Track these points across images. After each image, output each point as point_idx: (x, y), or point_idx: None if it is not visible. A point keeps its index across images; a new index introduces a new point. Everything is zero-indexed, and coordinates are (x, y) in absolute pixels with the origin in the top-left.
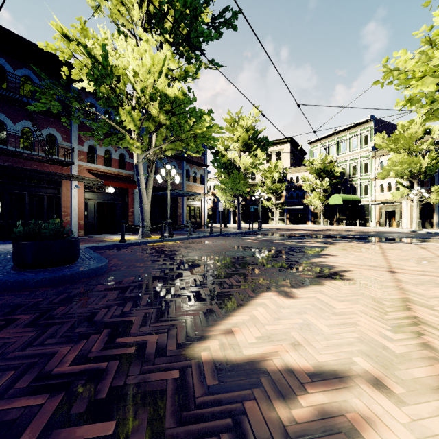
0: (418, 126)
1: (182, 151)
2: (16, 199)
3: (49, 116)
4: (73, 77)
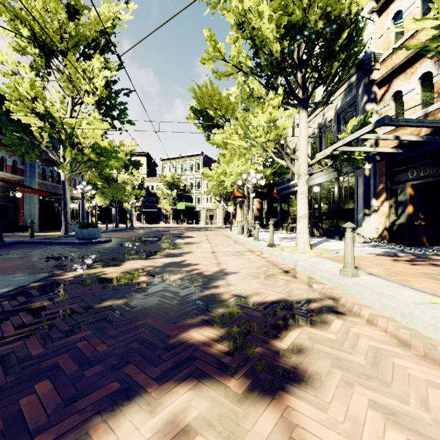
0: None
1: None
2: None
3: None
4: (13, 111)
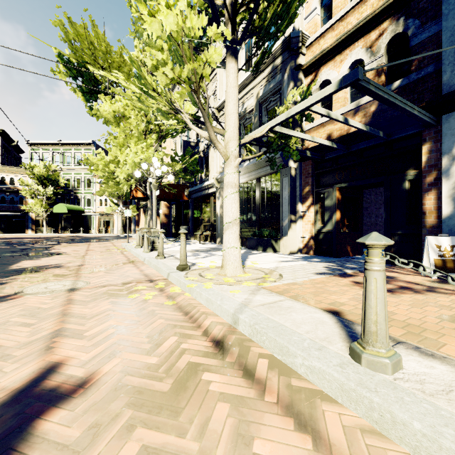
0: None
1: None
2: None
3: None
4: None
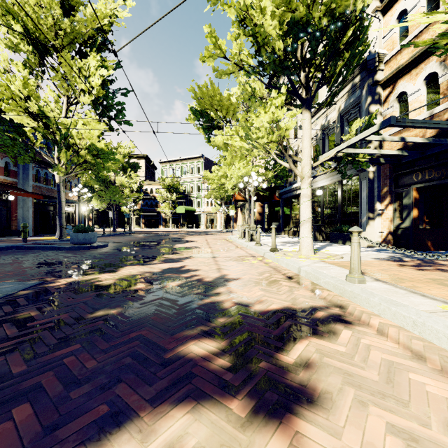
0: None
1: None
2: None
3: None
4: (5, 110)
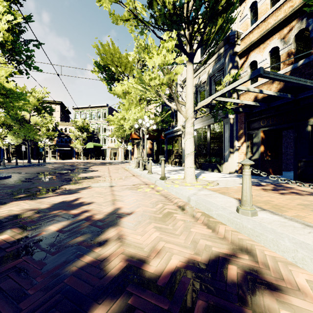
0: None
1: None
2: None
3: None
4: None
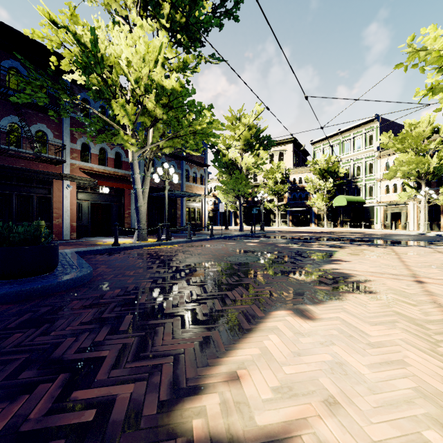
0: (426, 125)
1: (181, 149)
2: (3, 200)
3: (39, 112)
4: (63, 68)
